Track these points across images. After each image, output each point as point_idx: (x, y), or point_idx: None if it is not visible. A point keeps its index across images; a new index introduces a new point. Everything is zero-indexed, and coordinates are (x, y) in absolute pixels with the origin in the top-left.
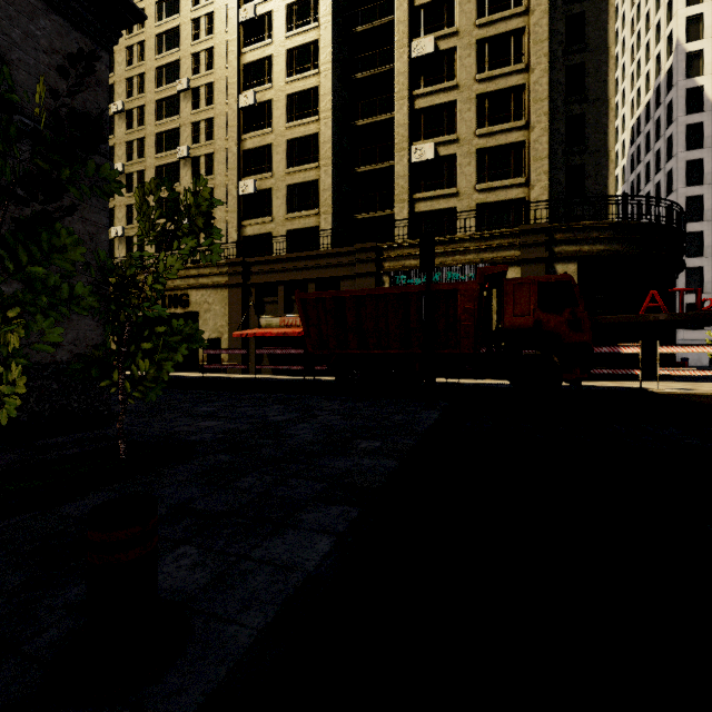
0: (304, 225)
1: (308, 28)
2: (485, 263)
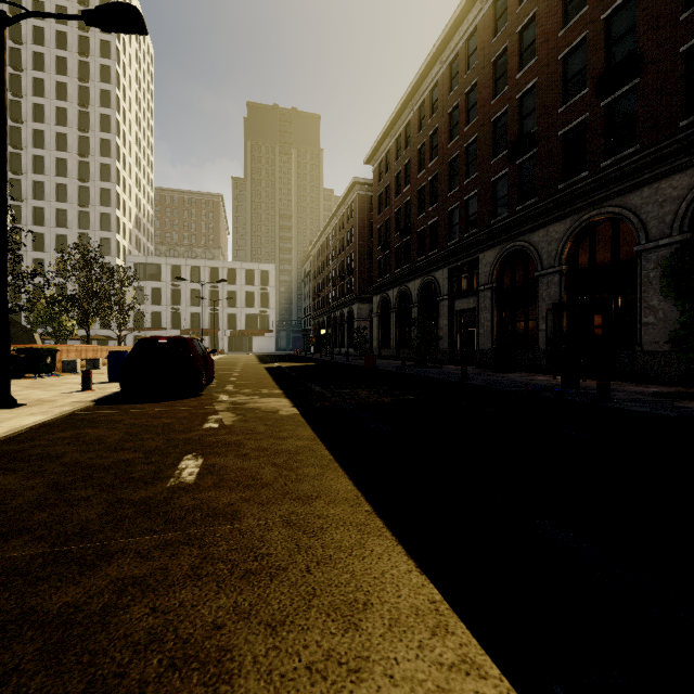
0: None
1: None
2: None
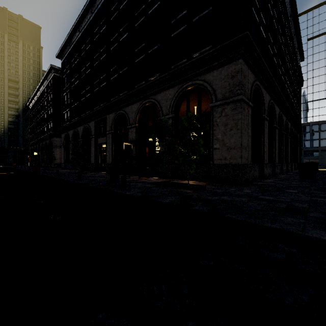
0: None
1: None
2: None
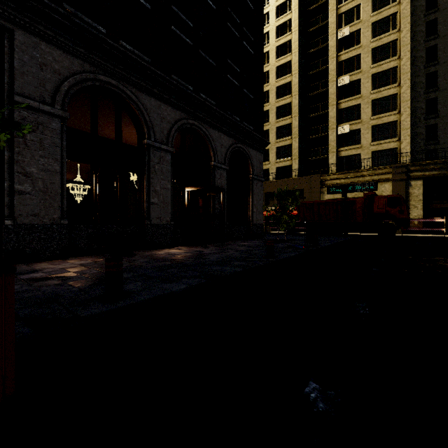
0: (284, 165)
1: (286, 76)
2: (374, 181)
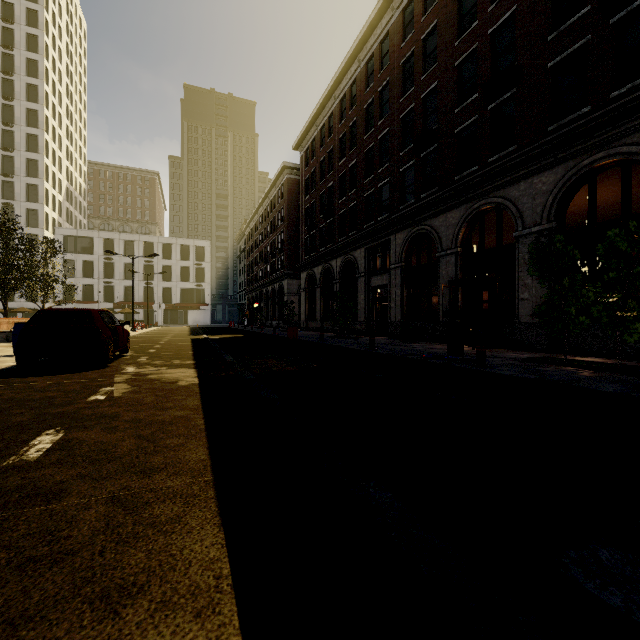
0: None
1: None
2: None
